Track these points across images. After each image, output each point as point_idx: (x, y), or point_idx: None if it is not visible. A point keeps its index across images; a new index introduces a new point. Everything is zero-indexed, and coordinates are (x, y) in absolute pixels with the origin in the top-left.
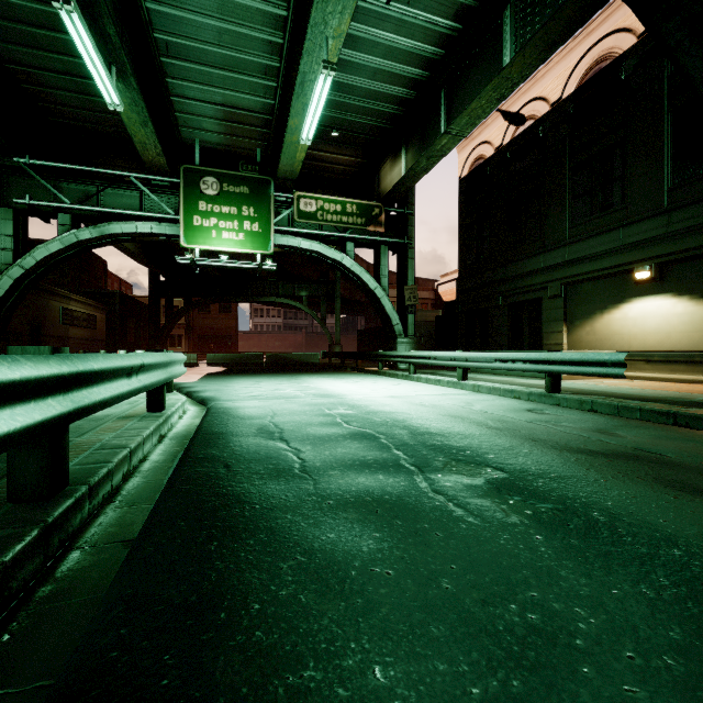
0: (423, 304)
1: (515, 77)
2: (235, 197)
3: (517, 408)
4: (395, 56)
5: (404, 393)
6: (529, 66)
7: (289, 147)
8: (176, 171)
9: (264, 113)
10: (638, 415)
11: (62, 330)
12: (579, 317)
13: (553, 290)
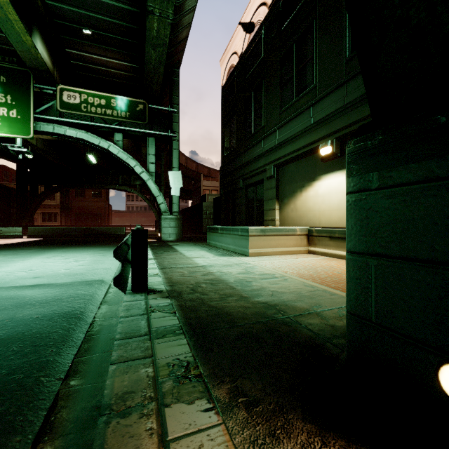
0: None
1: None
2: None
3: None
4: None
5: None
6: None
7: (6, 27)
8: None
9: None
10: None
11: None
12: (287, 196)
13: (269, 172)
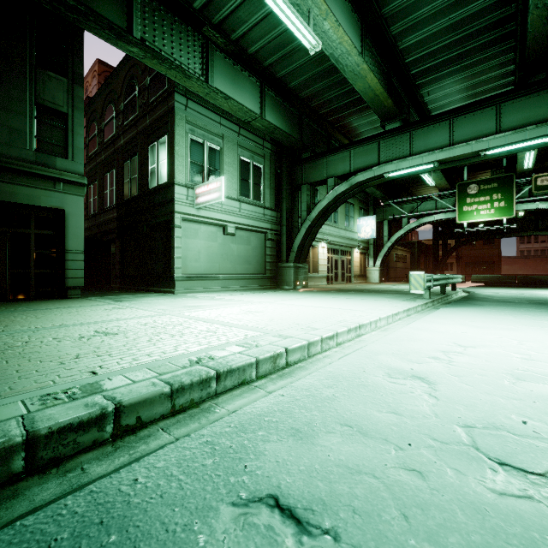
0: None
1: None
2: (488, 191)
3: None
4: None
5: None
6: None
7: (521, 163)
8: (452, 179)
9: None
10: None
11: (394, 264)
12: None
13: None
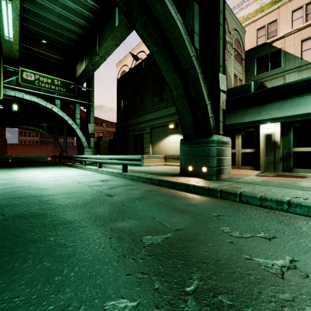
0: (111, 134)
1: (120, 37)
2: None
3: (99, 180)
4: (69, 10)
5: (58, 175)
6: (124, 33)
7: (5, 40)
8: None
9: None
10: (143, 180)
11: None
12: (155, 142)
13: (147, 130)
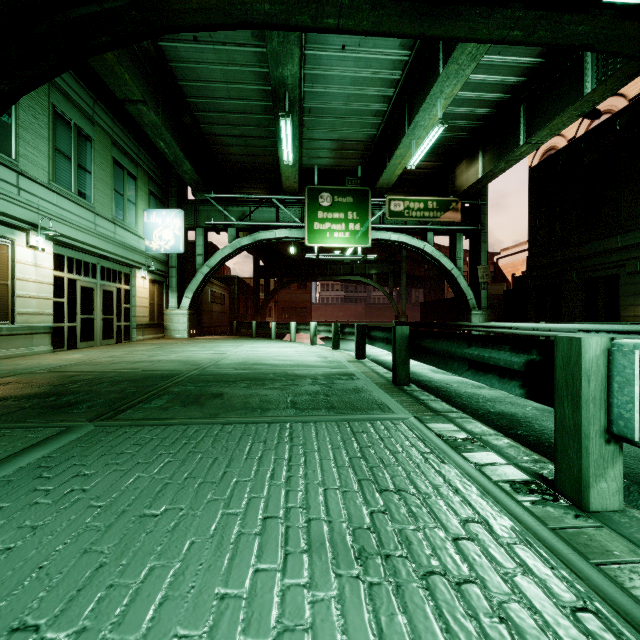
0: None
1: (596, 99)
2: (343, 205)
3: None
4: (482, 89)
5: None
6: (611, 90)
7: (391, 167)
8: None
9: (367, 141)
10: None
11: (209, 306)
12: None
13: (631, 267)
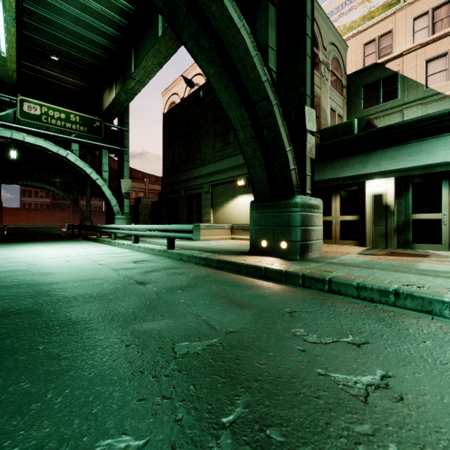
0: (156, 194)
1: (165, 52)
2: None
3: (132, 260)
4: (91, 13)
5: (73, 254)
6: (171, 48)
7: None
8: None
9: None
10: (196, 260)
11: None
12: (218, 205)
13: (206, 188)
